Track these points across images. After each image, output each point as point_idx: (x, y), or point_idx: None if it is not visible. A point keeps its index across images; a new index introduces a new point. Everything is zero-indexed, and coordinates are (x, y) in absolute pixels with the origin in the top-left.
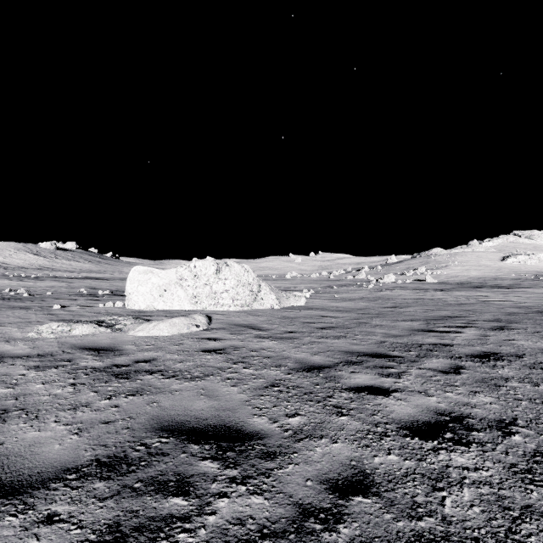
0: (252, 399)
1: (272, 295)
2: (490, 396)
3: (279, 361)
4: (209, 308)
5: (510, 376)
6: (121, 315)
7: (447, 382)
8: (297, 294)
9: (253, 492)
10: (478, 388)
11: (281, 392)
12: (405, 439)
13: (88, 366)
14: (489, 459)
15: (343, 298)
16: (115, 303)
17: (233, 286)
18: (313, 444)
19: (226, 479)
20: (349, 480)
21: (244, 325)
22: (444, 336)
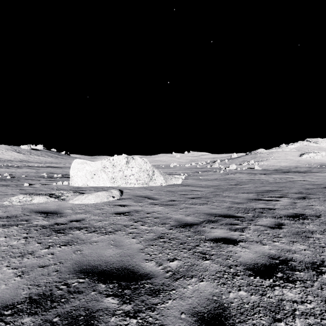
0: (145, 247)
1: (161, 177)
2: (304, 244)
3: (164, 220)
4: (122, 185)
5: (314, 230)
6: (66, 190)
7: (274, 234)
8: (177, 177)
9: (141, 325)
10: (295, 238)
11: (165, 242)
12: (250, 277)
13: (38, 224)
14: (310, 293)
15: (205, 179)
16: (63, 182)
17: (137, 171)
18: (186, 282)
19: (122, 313)
20: (212, 313)
21: (143, 196)
22: (268, 203)
